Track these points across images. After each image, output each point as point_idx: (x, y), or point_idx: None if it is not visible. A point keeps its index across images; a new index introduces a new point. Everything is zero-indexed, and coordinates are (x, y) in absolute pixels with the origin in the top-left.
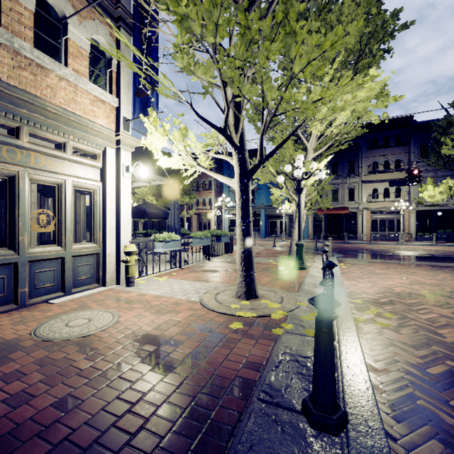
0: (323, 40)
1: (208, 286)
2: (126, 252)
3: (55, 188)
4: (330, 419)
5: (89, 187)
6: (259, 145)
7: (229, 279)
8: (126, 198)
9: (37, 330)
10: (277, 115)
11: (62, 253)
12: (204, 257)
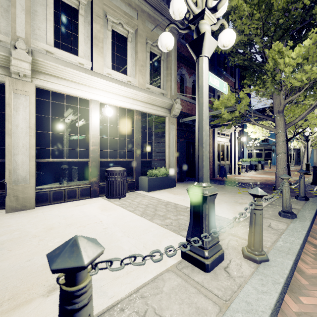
0: (316, 115)
1: (268, 176)
2: (239, 164)
3: (222, 146)
4: (315, 183)
5: (227, 145)
6: (293, 132)
7: (274, 175)
8: (236, 147)
9: (235, 178)
10: (301, 126)
11: (225, 163)
12: (254, 169)
